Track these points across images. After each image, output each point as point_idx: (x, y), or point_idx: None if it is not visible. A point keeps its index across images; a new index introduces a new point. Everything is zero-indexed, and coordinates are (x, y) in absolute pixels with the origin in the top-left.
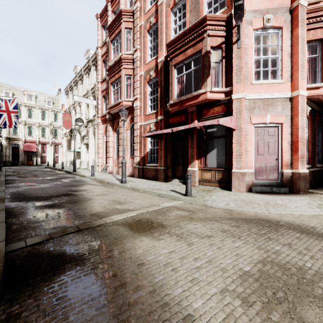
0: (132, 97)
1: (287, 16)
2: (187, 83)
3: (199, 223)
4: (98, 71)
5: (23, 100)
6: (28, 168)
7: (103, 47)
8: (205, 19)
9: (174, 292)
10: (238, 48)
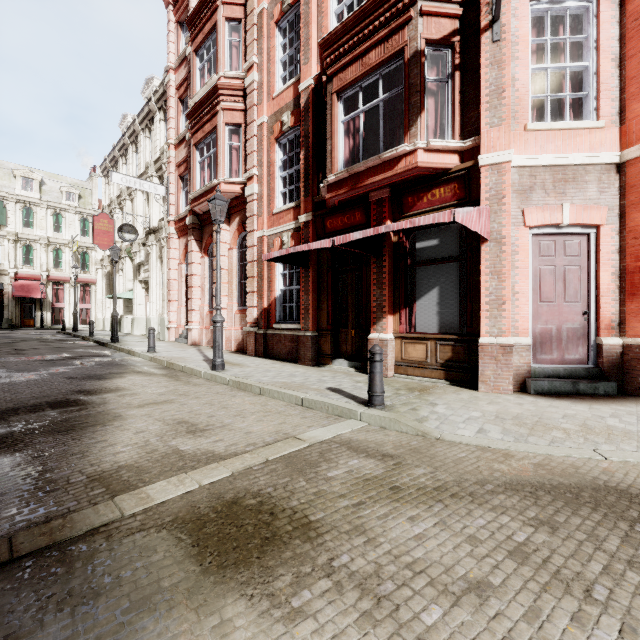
0: (242, 175)
1: None
2: (367, 142)
3: (425, 513)
4: (169, 121)
5: (14, 188)
6: (16, 334)
7: (179, 69)
8: None
9: None
10: (494, 42)
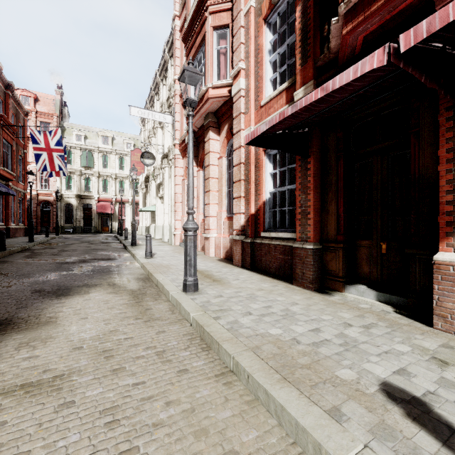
0: (229, 77)
1: None
2: None
3: None
4: (175, 60)
5: (98, 144)
6: (86, 237)
7: (182, 13)
8: None
9: None
10: None
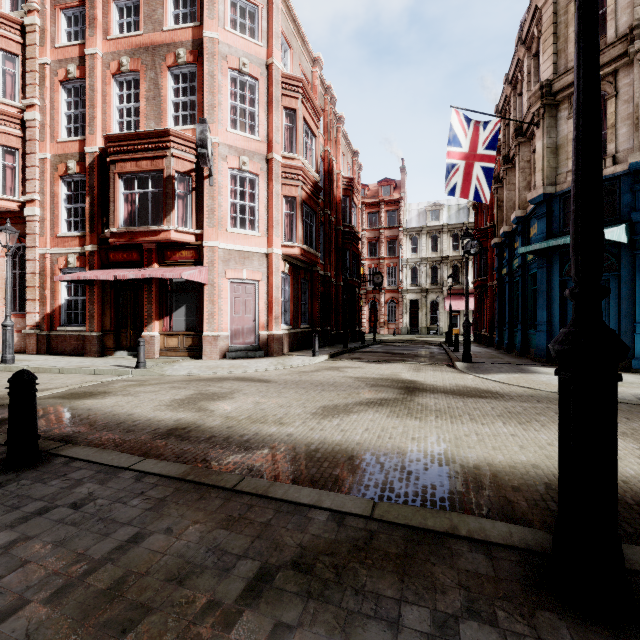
0: (19, 194)
1: (264, 165)
2: (144, 195)
3: (150, 386)
4: None
5: None
6: None
7: None
8: (168, 133)
9: (121, 411)
10: (211, 186)
